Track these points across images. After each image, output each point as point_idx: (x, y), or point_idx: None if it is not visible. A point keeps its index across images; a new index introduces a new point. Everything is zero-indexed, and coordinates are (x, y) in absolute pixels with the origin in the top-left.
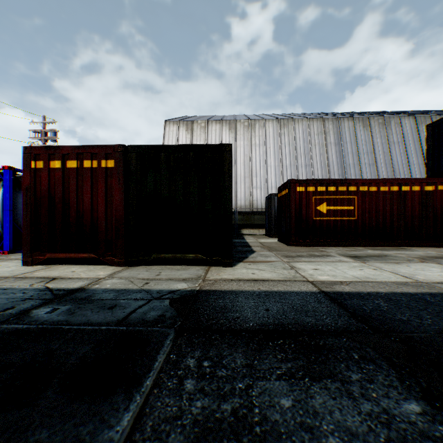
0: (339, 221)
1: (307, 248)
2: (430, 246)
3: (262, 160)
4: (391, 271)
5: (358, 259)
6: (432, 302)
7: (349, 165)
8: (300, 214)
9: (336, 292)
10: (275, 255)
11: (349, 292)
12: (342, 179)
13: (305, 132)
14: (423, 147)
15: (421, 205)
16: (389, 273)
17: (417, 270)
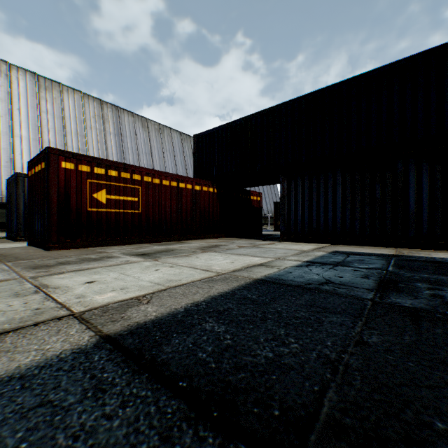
0: (123, 214)
1: (79, 250)
2: (199, 239)
3: (5, 125)
4: (189, 266)
5: (148, 256)
6: (259, 300)
7: (130, 161)
8: (68, 203)
9: (135, 328)
10: (10, 268)
11: (159, 318)
12: (127, 164)
13: (79, 109)
14: (186, 160)
15: (194, 203)
16: (189, 269)
17: (209, 261)
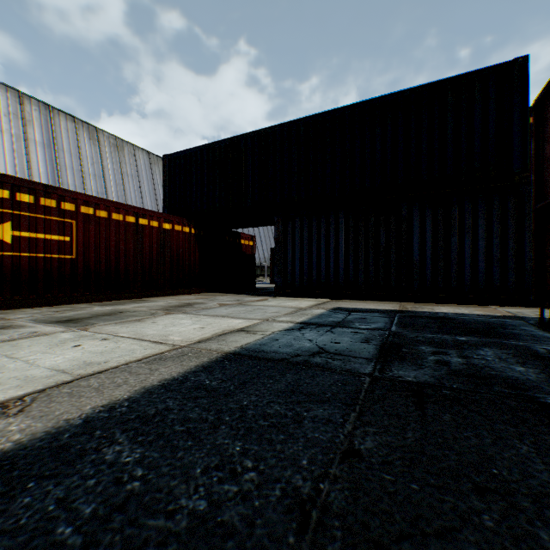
0: (44, 260)
1: None
2: (169, 295)
3: None
4: (134, 337)
5: (76, 324)
6: (219, 389)
7: (70, 185)
8: None
9: None
10: None
11: (22, 446)
12: (51, 186)
13: None
14: (157, 190)
15: (161, 246)
16: (132, 342)
17: (169, 327)
